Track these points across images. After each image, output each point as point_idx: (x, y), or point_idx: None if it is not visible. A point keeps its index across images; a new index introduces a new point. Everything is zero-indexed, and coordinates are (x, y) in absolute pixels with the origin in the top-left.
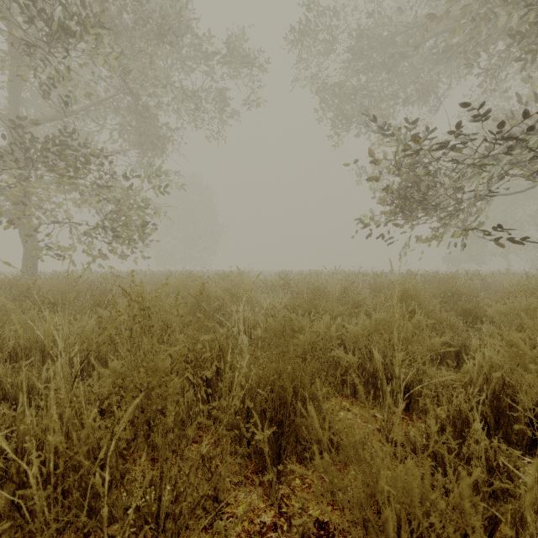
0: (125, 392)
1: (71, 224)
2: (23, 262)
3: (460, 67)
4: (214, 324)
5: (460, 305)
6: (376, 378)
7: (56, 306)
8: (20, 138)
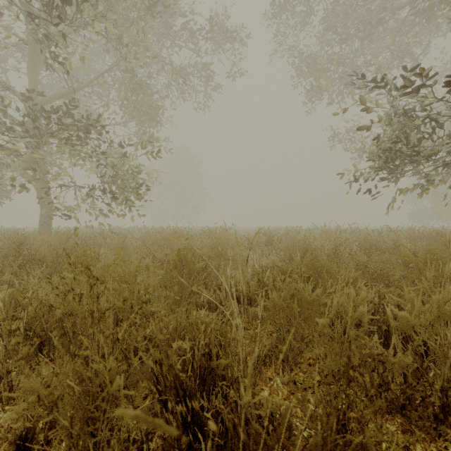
0: (56, 422)
1: (75, 185)
2: (40, 220)
3: (433, 31)
4: (199, 288)
5: None
6: (449, 398)
7: (42, 263)
8: (31, 110)
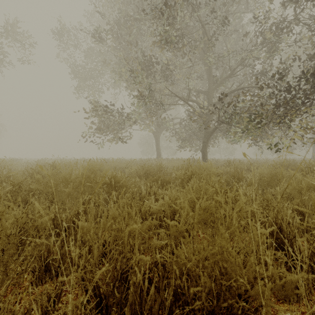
0: None
1: None
2: None
3: None
4: None
5: None
6: None
7: None
8: None
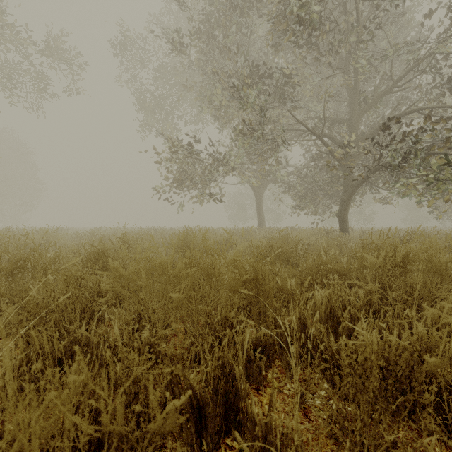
0: None
1: None
2: None
3: None
4: None
5: None
6: None
7: None
8: None
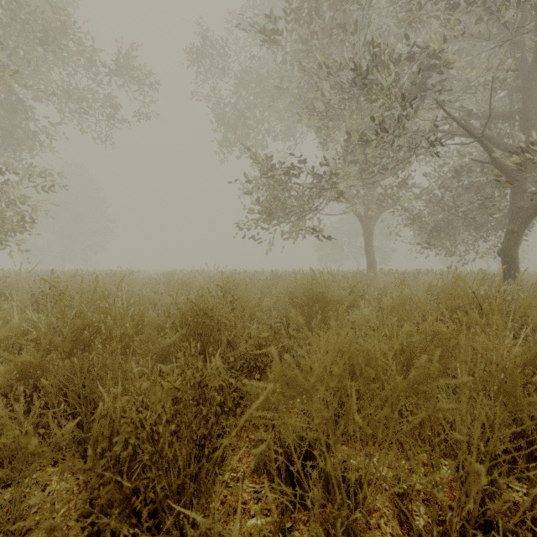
0: None
1: None
2: None
3: None
4: None
5: (270, 290)
6: None
7: None
8: None
